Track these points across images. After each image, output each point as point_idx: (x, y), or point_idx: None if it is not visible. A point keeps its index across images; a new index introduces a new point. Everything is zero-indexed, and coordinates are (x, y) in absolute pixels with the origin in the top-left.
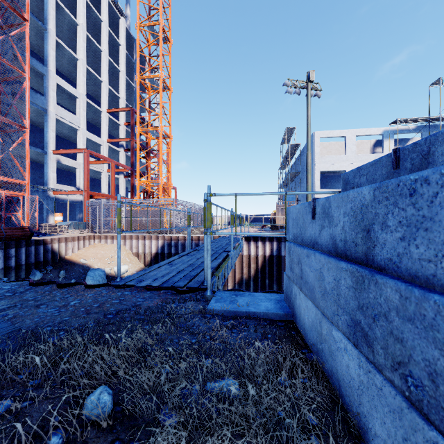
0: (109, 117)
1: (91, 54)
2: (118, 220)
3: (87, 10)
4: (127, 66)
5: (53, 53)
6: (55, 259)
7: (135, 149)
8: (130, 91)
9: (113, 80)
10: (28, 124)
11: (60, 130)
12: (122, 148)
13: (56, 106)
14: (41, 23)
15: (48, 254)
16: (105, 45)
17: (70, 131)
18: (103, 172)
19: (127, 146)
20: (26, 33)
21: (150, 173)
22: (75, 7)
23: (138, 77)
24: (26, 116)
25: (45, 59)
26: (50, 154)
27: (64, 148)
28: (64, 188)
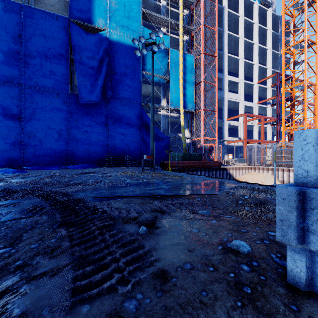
0: (259, 86)
1: (247, 50)
2: (274, 157)
3: (244, 24)
4: (273, 41)
5: (226, 64)
6: (231, 179)
7: (280, 102)
8: (275, 59)
9: (261, 58)
10: (217, 109)
11: (229, 105)
12: (269, 104)
13: (228, 93)
14: (221, 51)
15: (227, 175)
16: (256, 38)
17: (234, 104)
18: (255, 125)
19: (273, 101)
20: (216, 63)
21: (294, 119)
22: (237, 27)
23: (283, 50)
24: (216, 105)
25: (222, 70)
26: (225, 121)
27: (231, 115)
28: (232, 139)
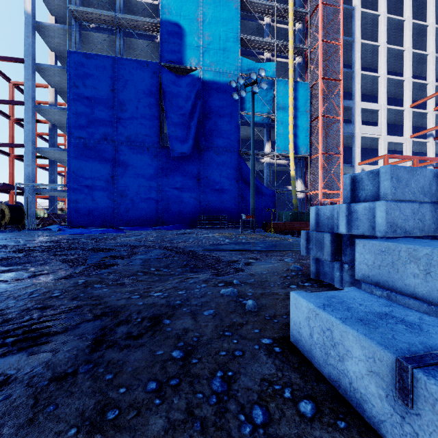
0: (412, 111)
1: (393, 60)
2: None
3: (388, 24)
4: None
5: (358, 86)
6: None
7: None
8: None
9: (419, 68)
10: (342, 151)
11: (364, 143)
12: (430, 137)
13: (360, 127)
14: (349, 70)
15: None
16: (407, 42)
17: (372, 141)
18: None
19: None
20: (340, 89)
21: None
22: (377, 30)
23: None
24: (340, 146)
25: (352, 95)
26: (356, 166)
27: (367, 156)
28: None
